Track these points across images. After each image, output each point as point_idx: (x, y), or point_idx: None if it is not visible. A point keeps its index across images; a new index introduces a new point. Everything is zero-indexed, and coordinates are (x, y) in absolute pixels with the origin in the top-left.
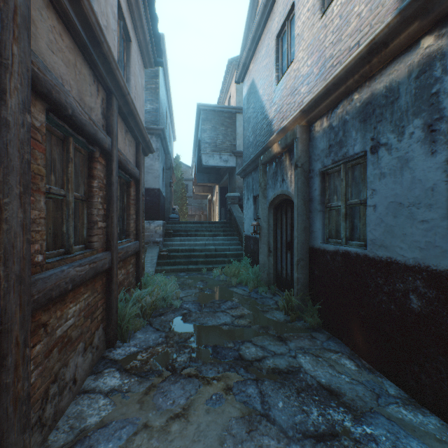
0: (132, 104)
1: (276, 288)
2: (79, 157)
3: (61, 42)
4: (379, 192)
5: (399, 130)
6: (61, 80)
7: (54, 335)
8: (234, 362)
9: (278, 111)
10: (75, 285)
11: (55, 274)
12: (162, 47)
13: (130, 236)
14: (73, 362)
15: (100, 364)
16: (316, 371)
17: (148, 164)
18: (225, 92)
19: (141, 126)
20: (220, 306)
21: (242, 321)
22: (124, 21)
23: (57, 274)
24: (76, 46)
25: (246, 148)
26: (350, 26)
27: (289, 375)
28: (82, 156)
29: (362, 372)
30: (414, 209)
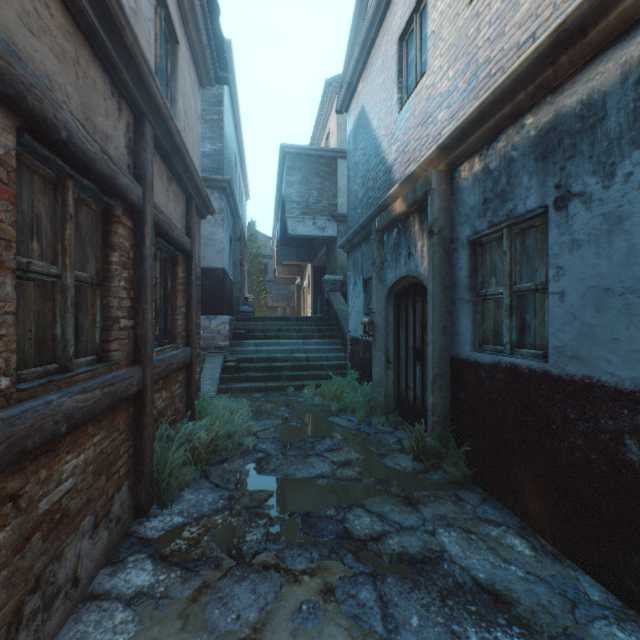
0: (178, 136)
1: (399, 417)
2: (87, 214)
3: (49, 18)
4: (569, 272)
5: (605, 170)
6: (48, 81)
7: (35, 512)
8: (336, 542)
9: (401, 151)
10: (73, 424)
11: (33, 410)
12: (229, 61)
13: (177, 340)
14: (72, 551)
15: (122, 546)
16: (469, 558)
17: (207, 233)
18: (320, 129)
19: (194, 171)
20: (314, 447)
21: (348, 471)
22: (166, 9)
23: (36, 409)
24: (78, 31)
25: (353, 208)
26: (519, 10)
27: (426, 566)
28: (93, 213)
29: (543, 559)
30: (633, 299)
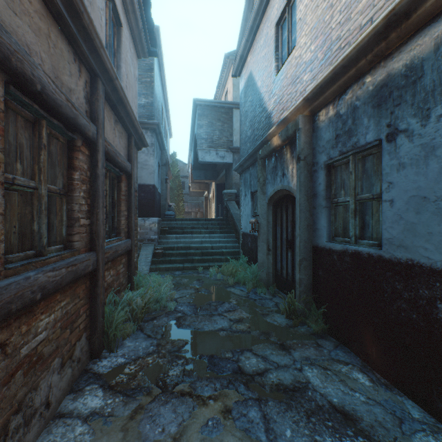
0: (121, 91)
1: (276, 288)
2: (56, 144)
3: (28, 4)
4: (397, 185)
5: (423, 113)
6: (27, 49)
7: (18, 356)
8: (232, 376)
9: (277, 102)
10: (46, 293)
11: (16, 283)
12: (157, 40)
13: (121, 234)
14: (45, 383)
15: (82, 379)
16: (326, 388)
17: (142, 160)
18: (221, 88)
19: (133, 116)
20: (216, 309)
21: (241, 326)
22: (113, 2)
23: (18, 283)
24: (50, 14)
25: (244, 142)
26: (361, 2)
27: (296, 393)
28: (61, 144)
29: (378, 388)
30: None
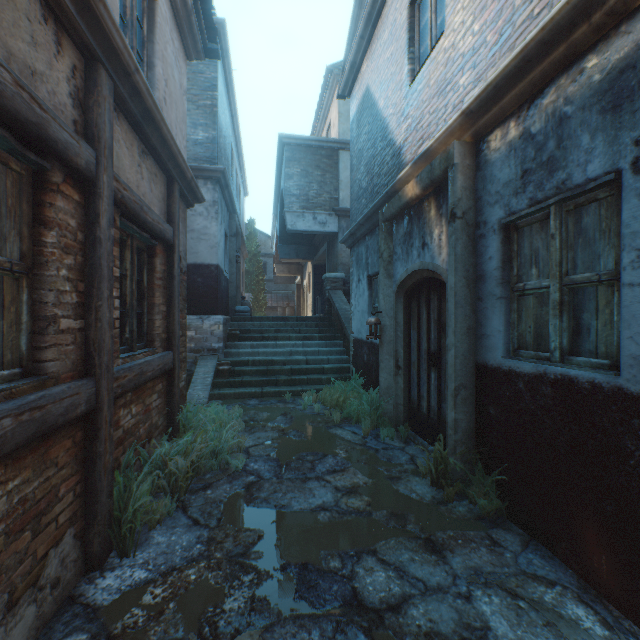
0: (149, 97)
1: (410, 429)
2: (3, 175)
3: None
4: None
5: None
6: None
7: None
8: (343, 613)
9: (413, 129)
10: None
11: None
12: (223, 43)
13: (155, 344)
14: None
15: (59, 620)
16: None
17: (199, 226)
18: (321, 120)
19: (174, 147)
20: (313, 468)
21: (355, 501)
22: None
23: None
24: None
25: (356, 199)
26: None
27: None
28: (16, 176)
29: None
30: None
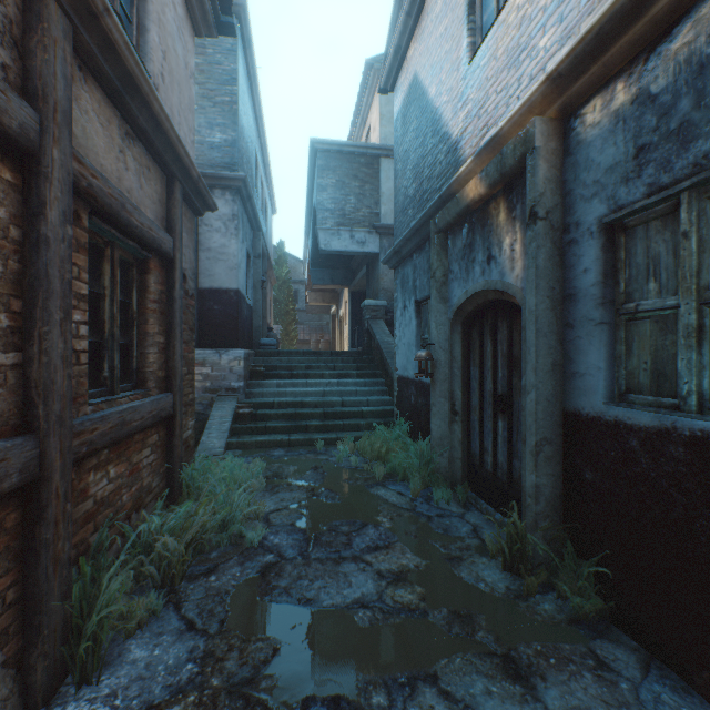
0: (129, 54)
1: (470, 490)
2: None
3: None
4: None
5: None
6: None
7: None
8: None
9: (474, 115)
10: None
11: None
12: (244, 29)
13: (147, 384)
14: None
15: None
16: None
17: (216, 244)
18: (359, 125)
19: (171, 132)
20: (350, 543)
21: (404, 594)
22: None
23: None
24: None
25: (401, 210)
26: None
27: None
28: None
29: None
30: None
